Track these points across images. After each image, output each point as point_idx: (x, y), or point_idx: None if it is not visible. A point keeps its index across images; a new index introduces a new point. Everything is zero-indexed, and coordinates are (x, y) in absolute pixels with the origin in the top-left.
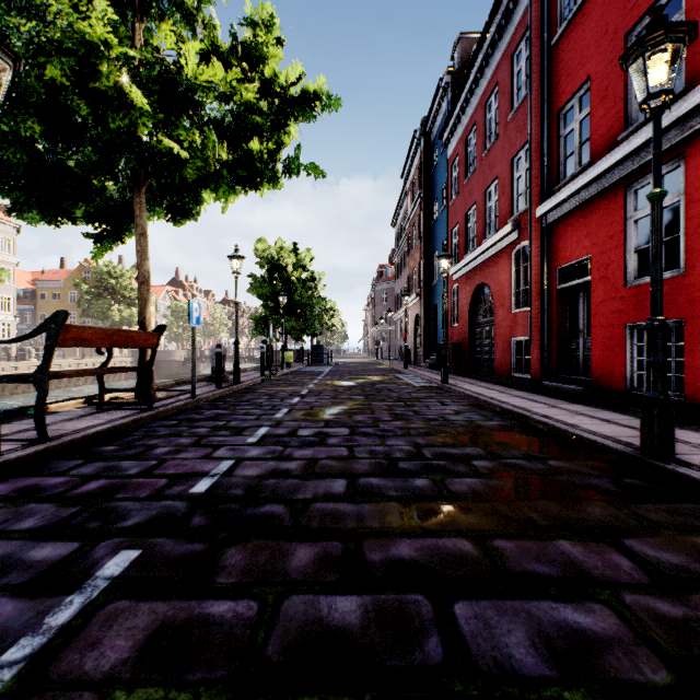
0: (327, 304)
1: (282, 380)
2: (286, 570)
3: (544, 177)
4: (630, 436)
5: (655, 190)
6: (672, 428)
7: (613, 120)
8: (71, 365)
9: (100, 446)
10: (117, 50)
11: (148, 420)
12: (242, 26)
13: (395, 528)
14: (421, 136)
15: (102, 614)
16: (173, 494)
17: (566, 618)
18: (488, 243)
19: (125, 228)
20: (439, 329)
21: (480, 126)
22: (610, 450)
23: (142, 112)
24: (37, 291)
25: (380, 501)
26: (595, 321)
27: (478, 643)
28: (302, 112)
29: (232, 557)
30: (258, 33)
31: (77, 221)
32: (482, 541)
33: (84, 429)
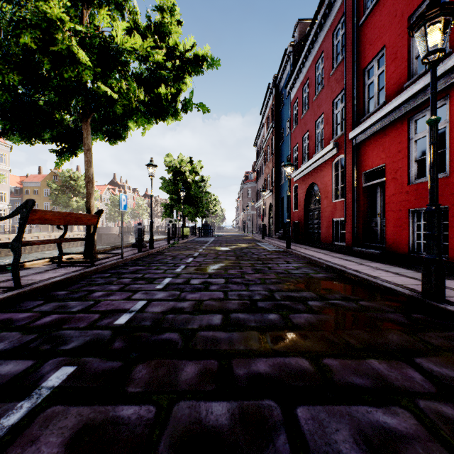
0: (212, 197)
1: (182, 246)
2: (177, 382)
3: (354, 113)
4: (414, 285)
5: (432, 117)
6: (444, 279)
7: (400, 74)
8: (45, 237)
9: (56, 291)
10: (68, 25)
11: (91, 273)
12: (154, 11)
13: (255, 350)
14: (273, 87)
15: (42, 416)
16: (102, 325)
17: (378, 419)
18: (317, 156)
19: (77, 146)
20: (284, 213)
21: (312, 80)
22: (401, 294)
23: (86, 66)
24: (23, 188)
25: (244, 330)
26: (388, 207)
27: (315, 440)
28: (194, 69)
29: (139, 371)
30: (165, 16)
31: (45, 141)
32: (316, 360)
33: (47, 279)
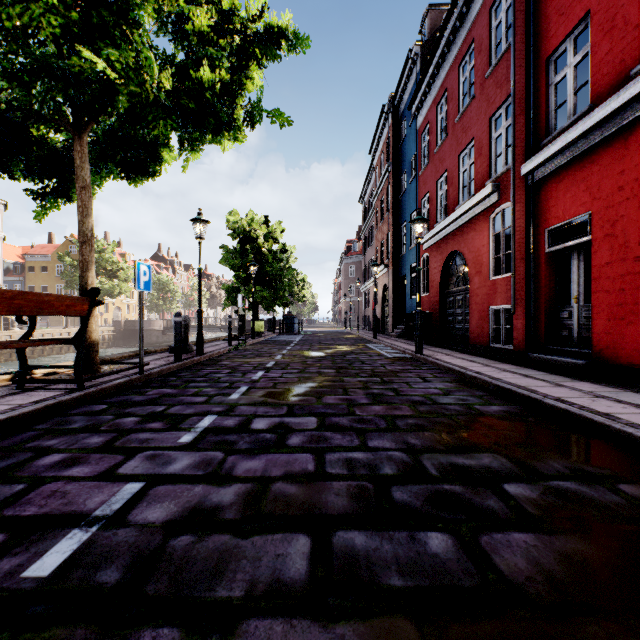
0: (298, 276)
1: (250, 350)
2: None
3: (529, 132)
4: None
5: None
6: None
7: (622, 53)
8: (54, 334)
9: None
10: None
11: (71, 404)
12: None
13: None
14: (389, 110)
15: None
16: None
17: None
18: (463, 208)
19: (72, 184)
20: (407, 299)
21: (453, 90)
22: None
23: (48, 7)
24: (26, 264)
25: (375, 612)
26: (597, 285)
27: None
28: (265, 50)
29: None
30: None
31: (14, 175)
32: None
33: None
